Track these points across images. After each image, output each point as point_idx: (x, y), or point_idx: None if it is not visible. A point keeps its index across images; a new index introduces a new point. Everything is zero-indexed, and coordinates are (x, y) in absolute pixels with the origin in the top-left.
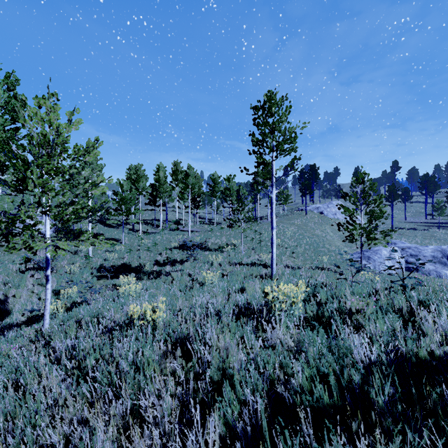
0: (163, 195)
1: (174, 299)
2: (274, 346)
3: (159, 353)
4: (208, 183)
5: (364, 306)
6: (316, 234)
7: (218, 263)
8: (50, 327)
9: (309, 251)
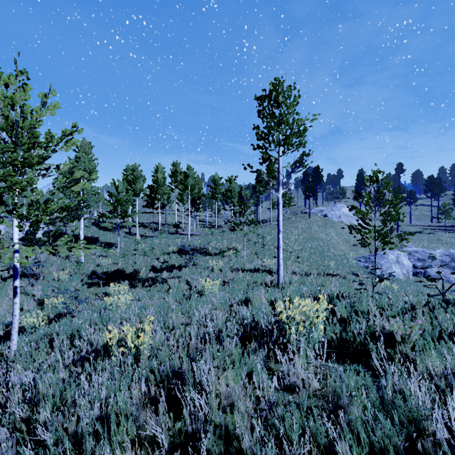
0: (161, 197)
1: (168, 312)
2: (293, 387)
3: (139, 397)
4: (209, 185)
5: (408, 332)
6: (320, 237)
7: (219, 269)
8: (18, 348)
9: (314, 256)
